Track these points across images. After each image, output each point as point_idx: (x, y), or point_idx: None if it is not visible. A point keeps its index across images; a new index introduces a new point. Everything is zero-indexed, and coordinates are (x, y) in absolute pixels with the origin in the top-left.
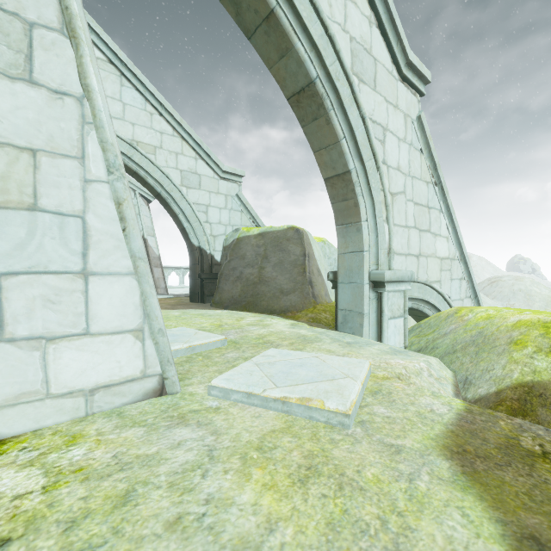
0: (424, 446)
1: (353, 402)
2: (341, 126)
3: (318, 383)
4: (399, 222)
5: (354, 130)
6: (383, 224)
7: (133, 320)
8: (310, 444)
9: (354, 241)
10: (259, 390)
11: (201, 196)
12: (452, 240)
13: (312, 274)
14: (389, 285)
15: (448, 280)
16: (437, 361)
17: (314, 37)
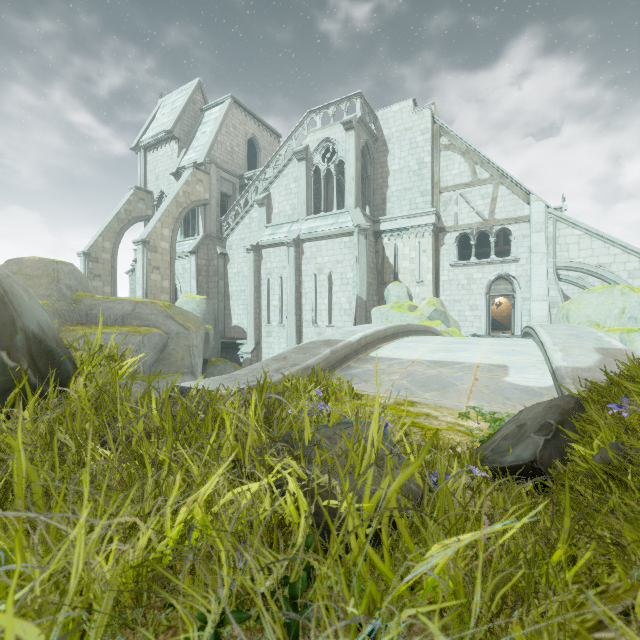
0: None
1: None
2: None
3: None
4: None
5: None
6: None
7: None
8: None
9: None
10: None
11: None
12: None
13: None
14: None
15: None
16: None
17: (611, 278)
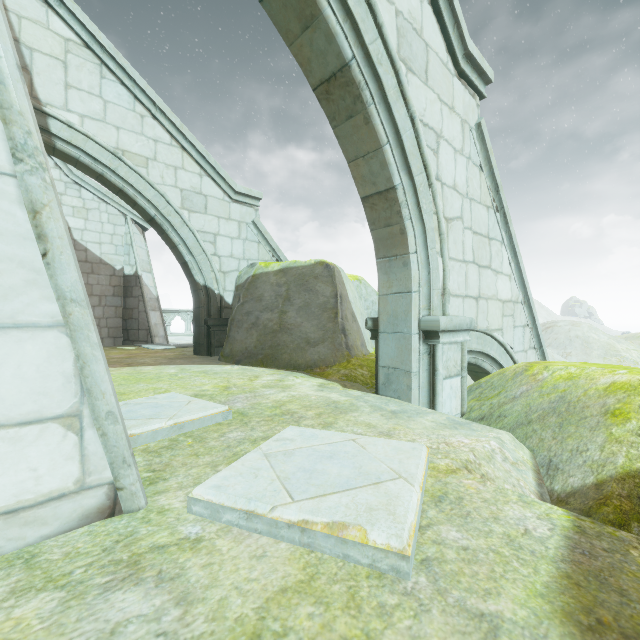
0: (532, 614)
1: (412, 528)
2: (384, 126)
3: (357, 491)
4: (456, 255)
5: (400, 133)
6: (436, 257)
7: (61, 400)
8: (345, 621)
9: (399, 279)
10: (265, 508)
11: (208, 222)
12: (515, 279)
13: (345, 320)
14: (444, 335)
15: (511, 327)
16: (510, 436)
17: (349, 2)
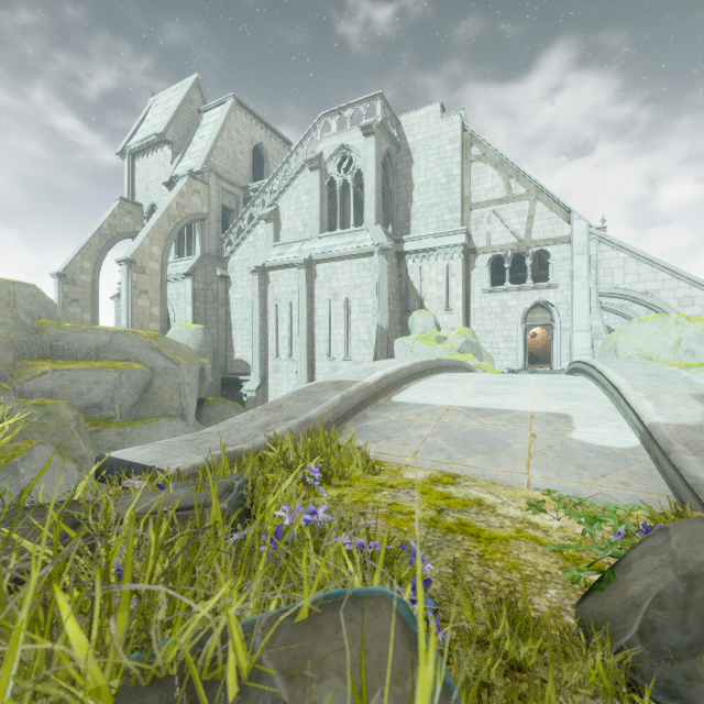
0: None
1: None
2: None
3: None
4: None
5: None
6: None
7: None
8: None
9: None
10: None
11: None
12: None
13: None
14: None
15: None
16: None
17: (659, 306)
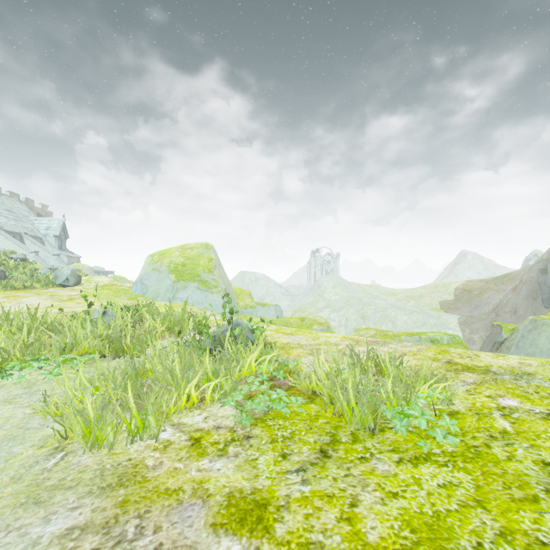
0: None
1: None
2: None
3: None
4: None
5: None
6: None
7: None
8: None
9: None
10: None
11: (49, 260)
12: None
13: None
14: None
15: None
16: None
17: None
